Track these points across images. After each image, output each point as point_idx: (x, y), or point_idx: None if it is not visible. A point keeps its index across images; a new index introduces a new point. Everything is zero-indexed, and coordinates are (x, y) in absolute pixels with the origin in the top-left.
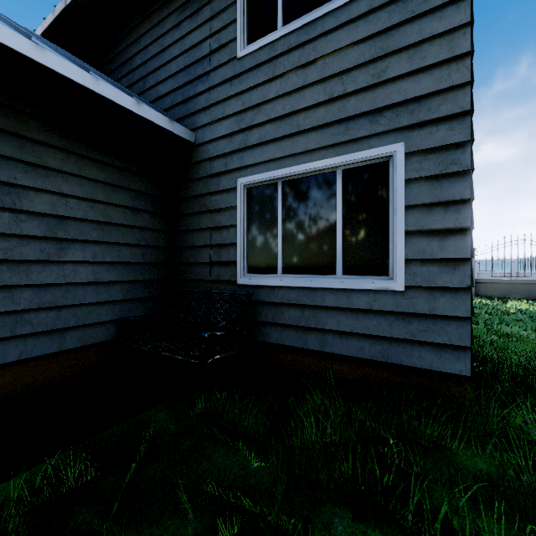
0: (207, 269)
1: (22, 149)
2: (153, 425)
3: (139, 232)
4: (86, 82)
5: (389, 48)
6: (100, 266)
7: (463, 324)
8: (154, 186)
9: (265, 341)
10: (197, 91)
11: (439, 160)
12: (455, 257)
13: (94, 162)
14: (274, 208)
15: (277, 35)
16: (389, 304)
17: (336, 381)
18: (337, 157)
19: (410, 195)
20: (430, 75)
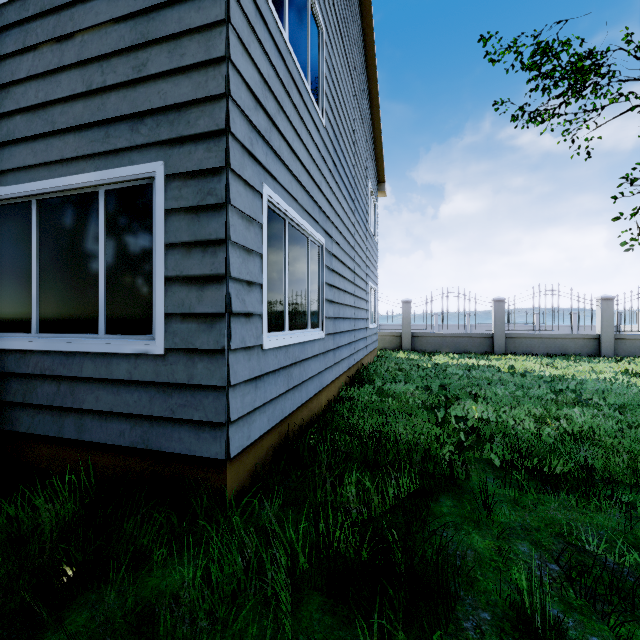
0: None
1: None
2: None
3: None
4: None
5: (149, 35)
6: None
7: (220, 395)
8: None
9: (13, 430)
10: None
11: (197, 188)
12: (211, 311)
13: None
14: (30, 238)
15: None
16: (150, 372)
17: (97, 479)
18: (96, 173)
19: (171, 230)
20: (189, 79)
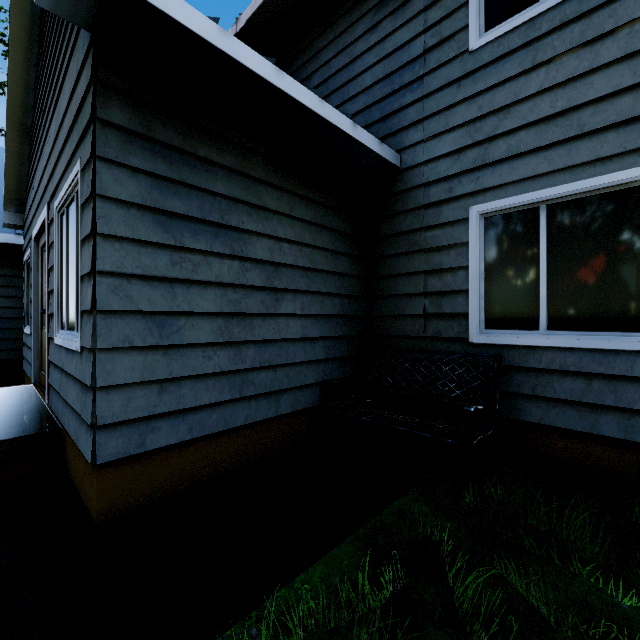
0: (419, 323)
1: (247, 190)
2: (422, 520)
3: (338, 279)
4: (314, 105)
5: None
6: (306, 320)
7: None
8: (351, 223)
9: (518, 419)
10: (403, 103)
11: None
12: None
13: (301, 200)
14: (531, 242)
15: (541, 8)
16: None
17: None
18: None
19: None
20: None
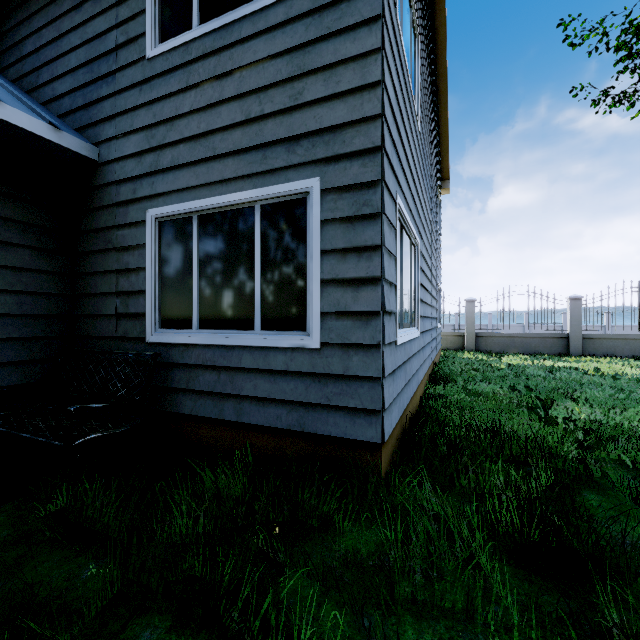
0: (113, 323)
1: None
2: None
3: (12, 274)
4: None
5: (305, 67)
6: None
7: (375, 385)
8: (39, 213)
9: (178, 412)
10: (101, 95)
11: (353, 200)
12: (367, 310)
13: None
14: (190, 248)
15: (191, 35)
16: (306, 364)
17: (254, 457)
18: (254, 190)
19: (326, 238)
20: (344, 103)
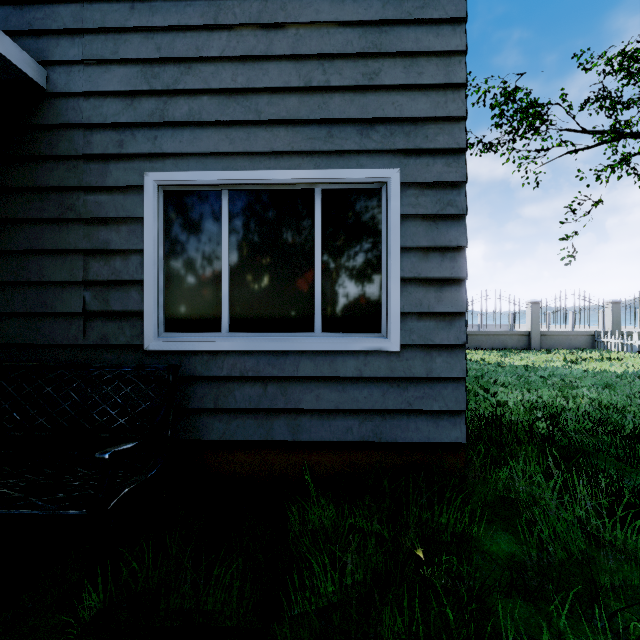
0: (77, 324)
1: None
2: None
3: None
4: None
5: (382, 47)
6: None
7: (459, 386)
8: None
9: (200, 439)
10: None
11: (436, 198)
12: (452, 311)
13: None
14: (215, 230)
15: None
16: (383, 368)
17: (314, 479)
18: (317, 171)
19: (407, 235)
20: (427, 97)
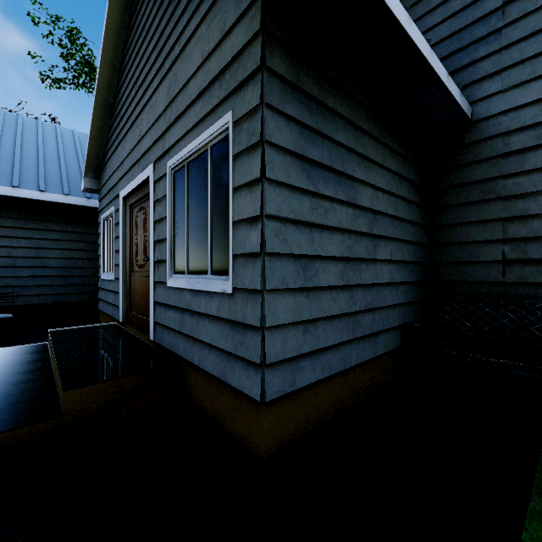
0: (496, 268)
1: (357, 140)
2: None
3: (411, 227)
4: (427, 55)
5: None
6: (392, 265)
7: None
8: (419, 175)
9: None
10: (476, 57)
11: None
12: None
13: (389, 151)
14: None
15: None
16: None
17: None
18: None
19: None
20: None
